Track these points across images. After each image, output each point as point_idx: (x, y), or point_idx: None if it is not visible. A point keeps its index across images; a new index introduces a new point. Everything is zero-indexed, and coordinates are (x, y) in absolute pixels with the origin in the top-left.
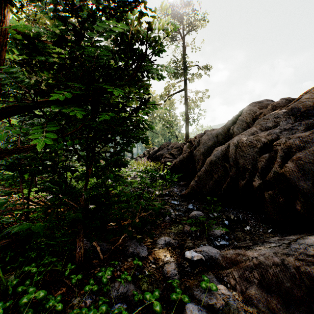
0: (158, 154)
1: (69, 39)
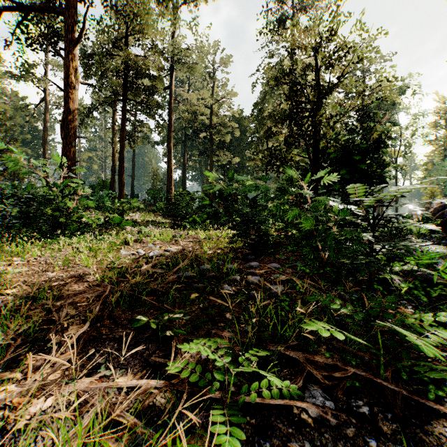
0: (446, 210)
1: (341, 145)
